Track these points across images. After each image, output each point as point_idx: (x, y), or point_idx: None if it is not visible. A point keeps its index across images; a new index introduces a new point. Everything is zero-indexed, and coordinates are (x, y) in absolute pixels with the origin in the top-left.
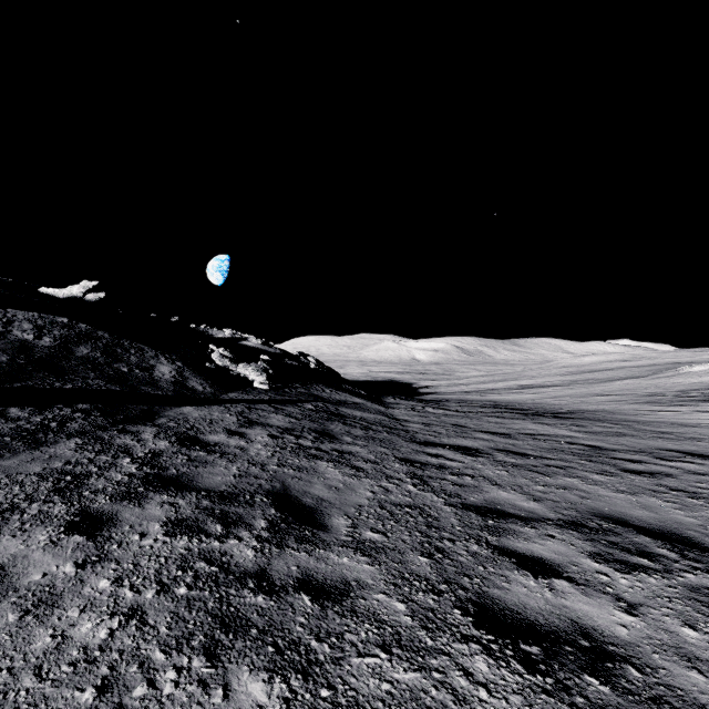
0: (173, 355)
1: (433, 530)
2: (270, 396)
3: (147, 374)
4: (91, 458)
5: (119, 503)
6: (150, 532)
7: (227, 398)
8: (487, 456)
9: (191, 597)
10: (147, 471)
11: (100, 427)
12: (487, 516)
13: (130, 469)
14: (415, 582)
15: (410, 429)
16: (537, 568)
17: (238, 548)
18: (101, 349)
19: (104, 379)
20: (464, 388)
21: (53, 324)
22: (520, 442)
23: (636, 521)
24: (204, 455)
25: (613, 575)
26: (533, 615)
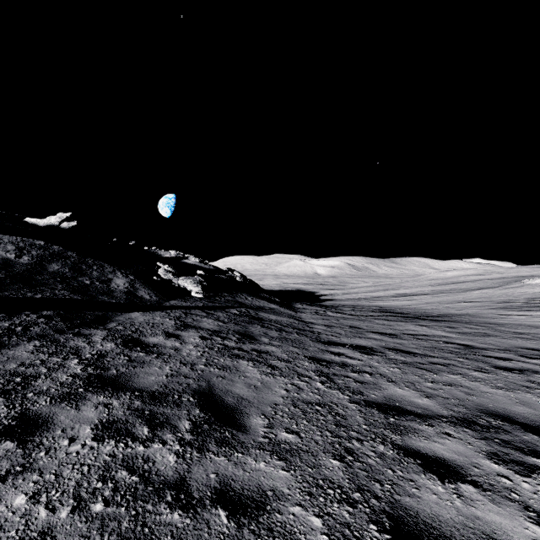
0: (127, 270)
1: (342, 429)
2: (204, 303)
3: (105, 286)
4: (44, 359)
5: (57, 405)
6: (79, 436)
7: (169, 305)
8: (381, 355)
9: (105, 516)
10: (91, 371)
11: (58, 330)
12: (388, 414)
13: (75, 369)
14: (330, 490)
15: (315, 330)
16: (442, 471)
17: (161, 454)
18: (69, 266)
19: (69, 290)
20: (355, 296)
21: (32, 245)
22: (405, 341)
23: (520, 417)
24: (143, 356)
25: (514, 478)
26: (448, 529)
